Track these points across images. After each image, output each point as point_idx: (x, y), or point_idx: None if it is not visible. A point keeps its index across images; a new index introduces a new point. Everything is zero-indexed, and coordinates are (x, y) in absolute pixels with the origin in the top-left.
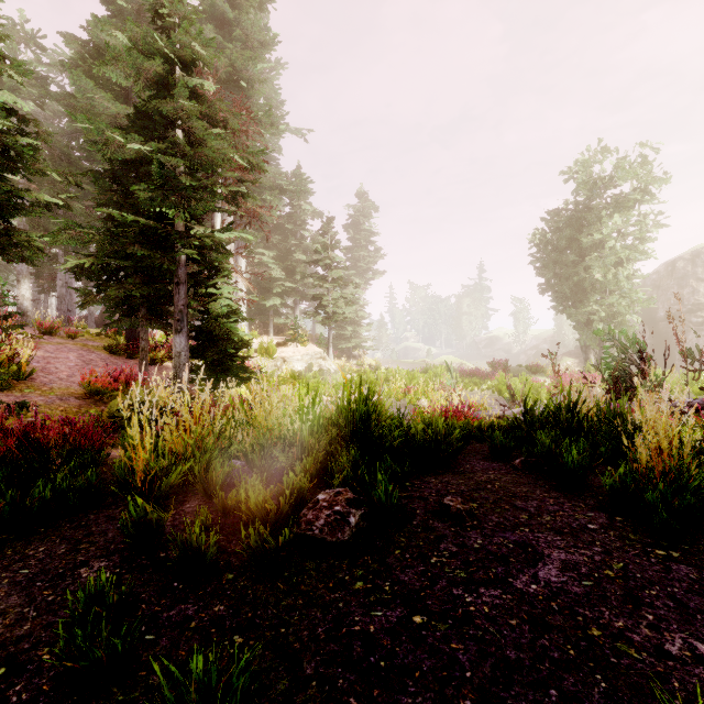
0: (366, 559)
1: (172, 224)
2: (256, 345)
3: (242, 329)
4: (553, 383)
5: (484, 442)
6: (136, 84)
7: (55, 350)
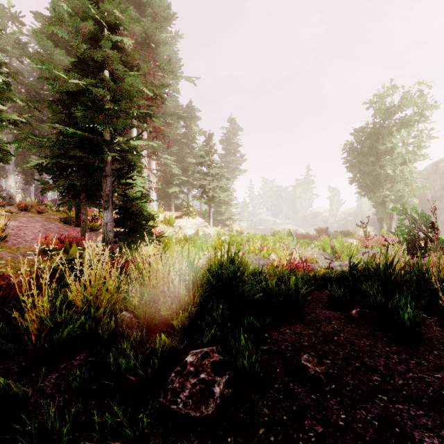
0: (229, 441)
1: (101, 136)
2: (162, 218)
3: (153, 207)
4: (359, 243)
5: (320, 290)
6: (76, 39)
7: (26, 221)
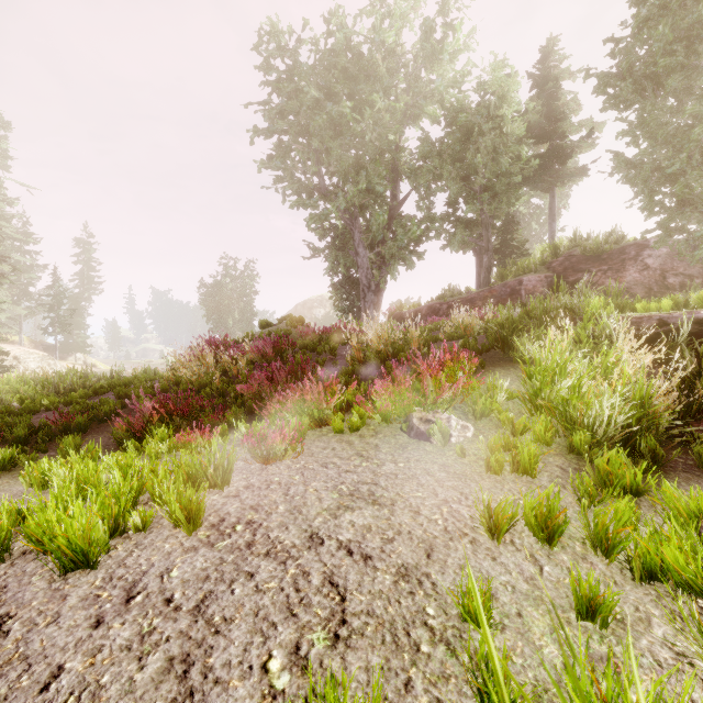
0: None
1: None
2: None
3: None
4: None
5: None
6: None
7: None
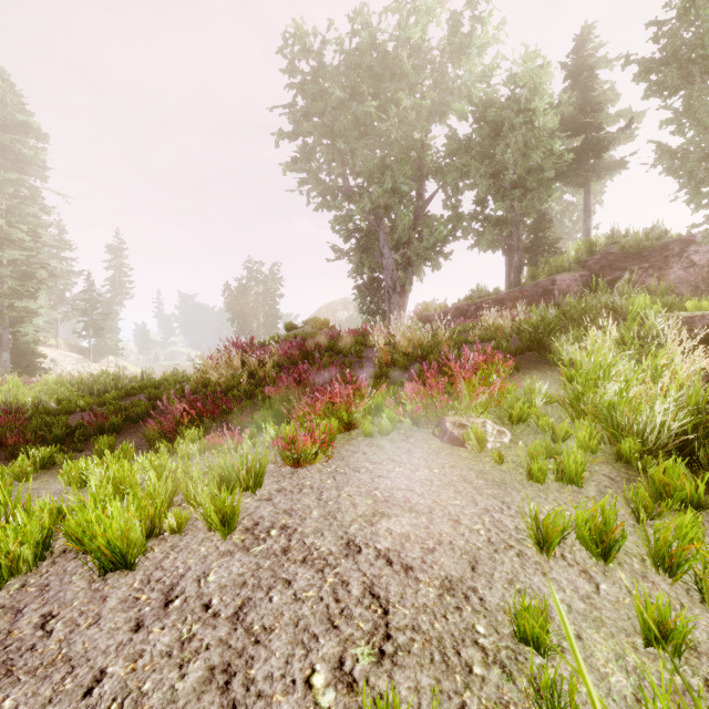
0: None
1: None
2: None
3: None
4: None
5: None
6: None
7: None
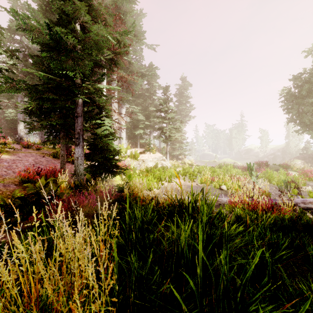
0: None
1: (74, 82)
2: (129, 153)
3: (122, 145)
4: (301, 175)
5: None
6: None
7: (23, 156)
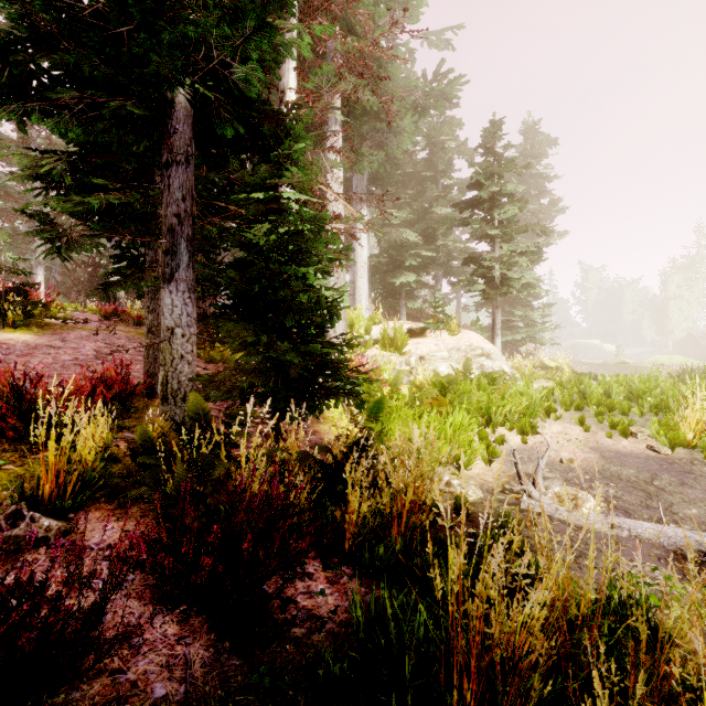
0: None
1: None
2: (378, 334)
3: (357, 310)
4: None
5: None
6: None
7: (79, 337)
